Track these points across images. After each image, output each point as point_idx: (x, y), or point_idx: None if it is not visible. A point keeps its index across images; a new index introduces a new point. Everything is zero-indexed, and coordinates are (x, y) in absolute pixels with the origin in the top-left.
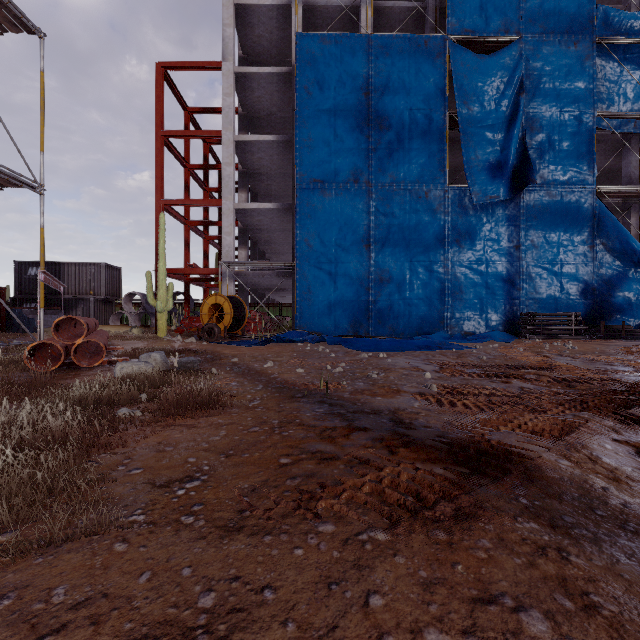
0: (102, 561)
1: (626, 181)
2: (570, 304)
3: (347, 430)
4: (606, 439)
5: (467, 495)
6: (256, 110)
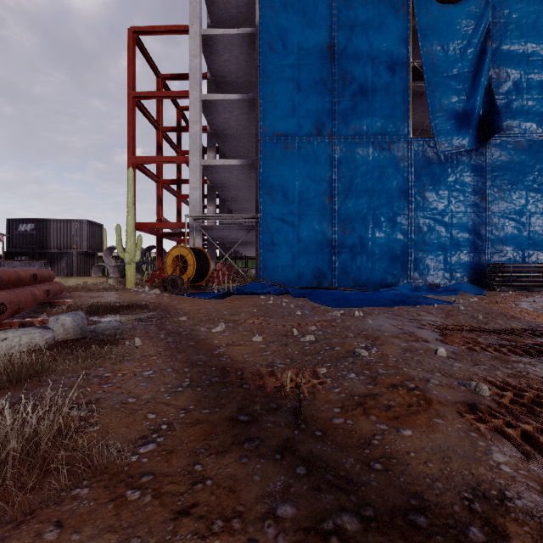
0: None
1: None
2: (539, 255)
3: None
4: None
5: None
6: (223, 74)
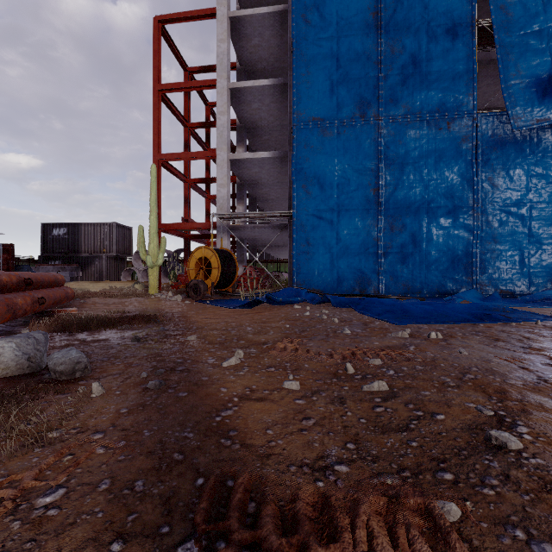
0: None
1: None
2: None
3: None
4: None
5: None
6: (253, 62)
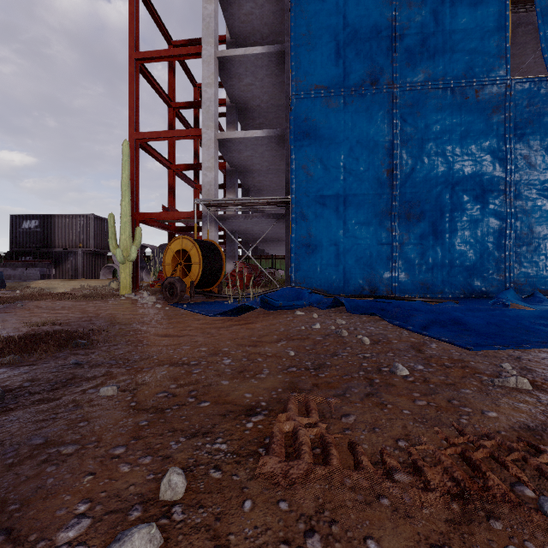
0: None
1: None
2: None
3: None
4: None
5: None
6: (245, 34)
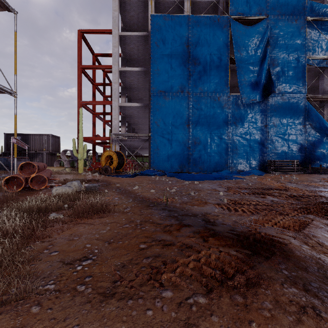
0: (21, 321)
1: (322, 92)
2: (293, 155)
3: (178, 226)
4: (324, 231)
5: (252, 269)
6: (130, 55)
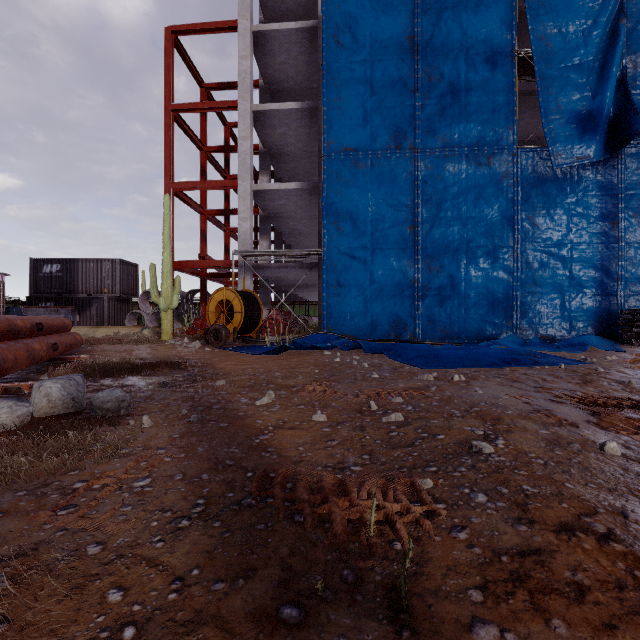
0: None
1: None
2: None
3: None
4: None
5: None
6: (279, 81)
